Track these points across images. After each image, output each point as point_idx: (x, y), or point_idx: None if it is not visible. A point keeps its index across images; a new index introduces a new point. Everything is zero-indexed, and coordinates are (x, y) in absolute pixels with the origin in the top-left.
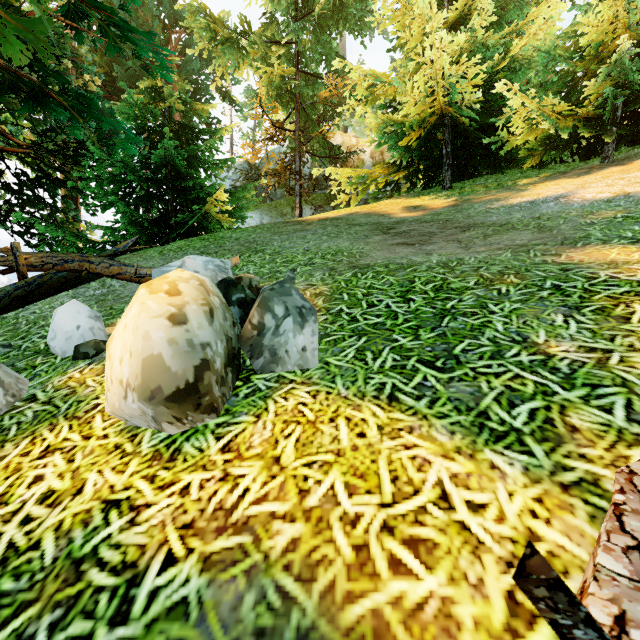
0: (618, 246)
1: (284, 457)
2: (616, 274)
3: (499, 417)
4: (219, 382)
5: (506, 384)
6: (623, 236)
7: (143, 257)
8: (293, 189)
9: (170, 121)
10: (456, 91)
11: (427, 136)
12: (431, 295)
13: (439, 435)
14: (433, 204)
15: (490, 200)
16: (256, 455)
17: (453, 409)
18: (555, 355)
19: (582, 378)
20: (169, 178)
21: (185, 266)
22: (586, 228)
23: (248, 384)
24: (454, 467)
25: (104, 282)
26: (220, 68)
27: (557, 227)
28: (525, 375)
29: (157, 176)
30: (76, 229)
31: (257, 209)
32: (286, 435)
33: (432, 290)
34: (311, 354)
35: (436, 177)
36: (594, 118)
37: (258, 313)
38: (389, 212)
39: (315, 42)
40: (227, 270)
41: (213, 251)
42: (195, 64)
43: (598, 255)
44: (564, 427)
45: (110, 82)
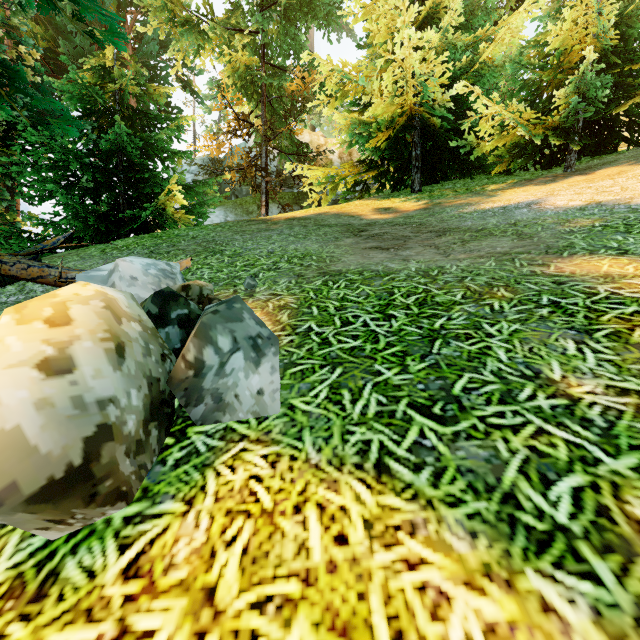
0: (607, 257)
1: (222, 588)
2: (617, 290)
3: (533, 504)
4: (132, 451)
5: (530, 444)
6: (609, 246)
7: (80, 256)
8: (259, 186)
9: (121, 105)
10: (427, 91)
11: (397, 137)
12: (415, 311)
13: (455, 539)
14: (404, 207)
15: (461, 204)
16: (178, 584)
17: (467, 489)
18: (581, 399)
19: (626, 436)
20: (120, 168)
21: (118, 270)
22: (567, 236)
23: (182, 442)
24: (487, 609)
25: (24, 286)
26: (179, 52)
27: (537, 234)
28: (551, 430)
29: (106, 165)
30: (8, 221)
31: (221, 206)
32: (228, 540)
33: (415, 304)
34: (270, 398)
35: (405, 180)
36: (558, 127)
37: (195, 346)
38: (359, 213)
39: (282, 34)
40: (174, 275)
41: (164, 251)
42: (153, 48)
43: (589, 267)
44: (628, 524)
45: (54, 60)
